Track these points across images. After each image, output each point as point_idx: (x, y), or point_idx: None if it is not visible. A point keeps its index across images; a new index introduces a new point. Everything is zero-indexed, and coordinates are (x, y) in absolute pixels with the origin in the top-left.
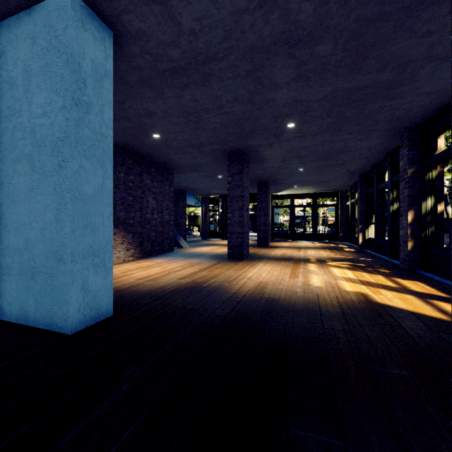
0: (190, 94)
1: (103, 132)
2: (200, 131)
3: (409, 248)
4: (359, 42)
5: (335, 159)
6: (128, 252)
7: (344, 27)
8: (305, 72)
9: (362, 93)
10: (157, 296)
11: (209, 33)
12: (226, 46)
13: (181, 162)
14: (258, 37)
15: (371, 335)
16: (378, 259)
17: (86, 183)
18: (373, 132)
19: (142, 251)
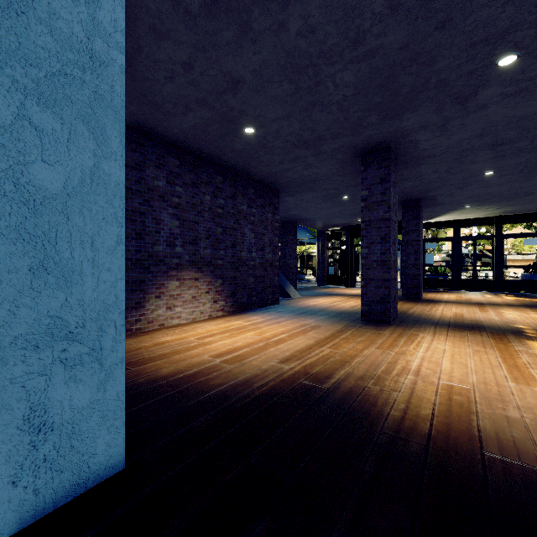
0: (299, 16)
1: (96, 50)
2: (317, 111)
3: None
4: None
5: None
6: (216, 305)
7: None
8: None
9: None
10: (234, 408)
11: None
12: None
13: (288, 177)
14: None
15: None
16: None
17: (41, 162)
18: None
19: (235, 303)
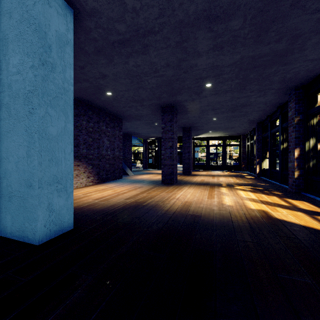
0: (133, 61)
1: (65, 87)
2: (141, 90)
3: (296, 176)
4: (263, 18)
5: (240, 111)
6: (89, 179)
7: (252, 6)
8: (220, 43)
9: (263, 60)
10: (108, 213)
11: (147, 11)
12: (160, 21)
13: (127, 113)
14: (185, 14)
15: (275, 246)
16: (272, 184)
17: (51, 126)
18: (269, 90)
19: (99, 178)
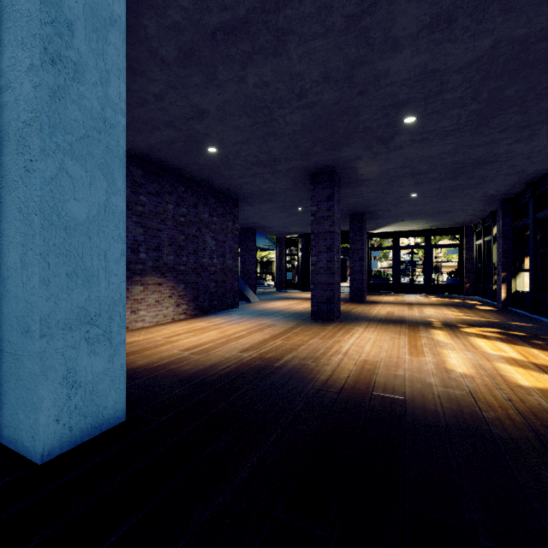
0: (255, 74)
1: (107, 117)
2: (272, 139)
3: None
4: None
5: (469, 176)
6: (179, 308)
7: None
8: (449, 8)
9: (546, 46)
10: (204, 382)
11: None
12: None
13: (248, 190)
14: None
15: None
16: (542, 324)
17: (73, 200)
18: (545, 125)
19: (197, 306)
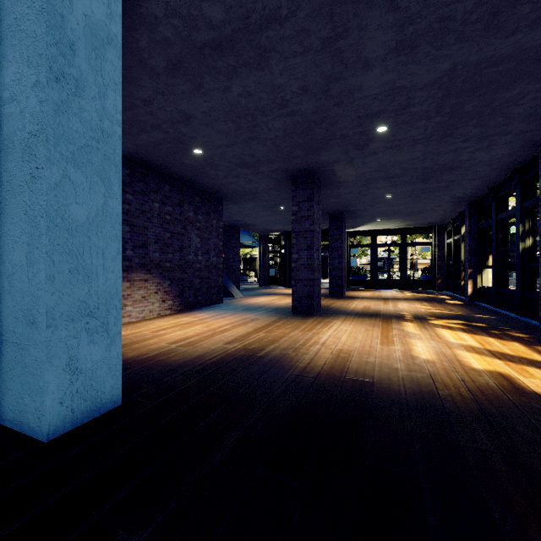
0: (240, 85)
1: (105, 127)
2: (255, 143)
3: None
4: None
5: (438, 180)
6: (165, 304)
7: None
8: (412, 36)
9: (496, 71)
10: (192, 371)
11: None
12: None
13: (232, 189)
14: None
15: None
16: (502, 316)
17: (75, 203)
18: (501, 136)
19: (182, 302)
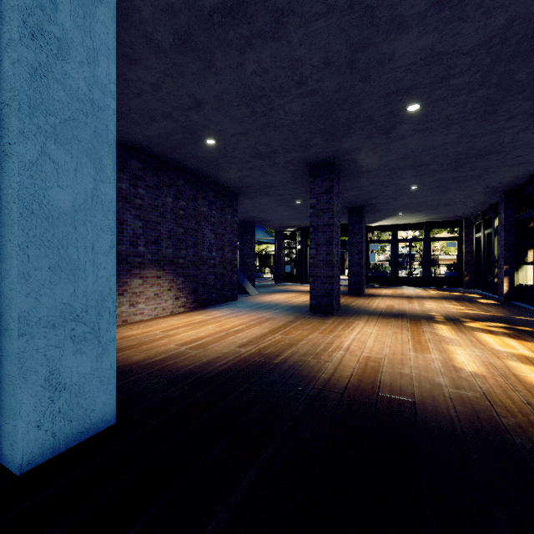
0: (254, 61)
1: (95, 99)
2: (271, 130)
3: None
4: None
5: (472, 167)
6: (178, 301)
7: None
8: None
9: None
10: (200, 380)
11: None
12: None
13: (246, 183)
14: None
15: None
16: None
17: (57, 187)
18: None
19: (196, 299)
